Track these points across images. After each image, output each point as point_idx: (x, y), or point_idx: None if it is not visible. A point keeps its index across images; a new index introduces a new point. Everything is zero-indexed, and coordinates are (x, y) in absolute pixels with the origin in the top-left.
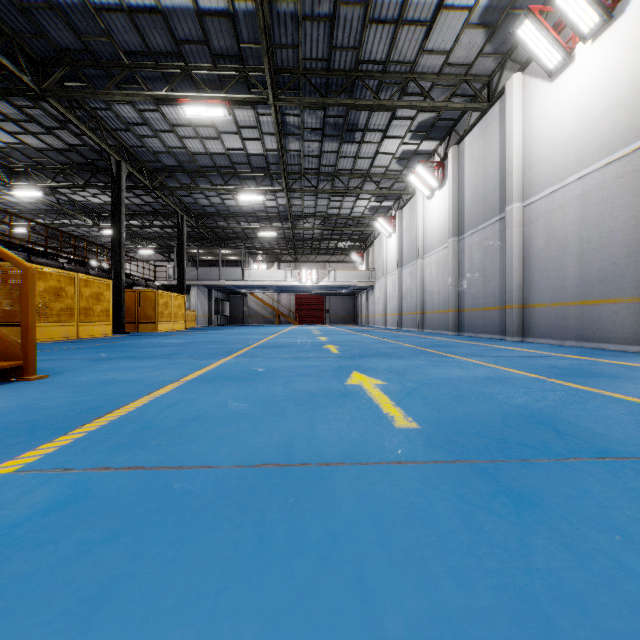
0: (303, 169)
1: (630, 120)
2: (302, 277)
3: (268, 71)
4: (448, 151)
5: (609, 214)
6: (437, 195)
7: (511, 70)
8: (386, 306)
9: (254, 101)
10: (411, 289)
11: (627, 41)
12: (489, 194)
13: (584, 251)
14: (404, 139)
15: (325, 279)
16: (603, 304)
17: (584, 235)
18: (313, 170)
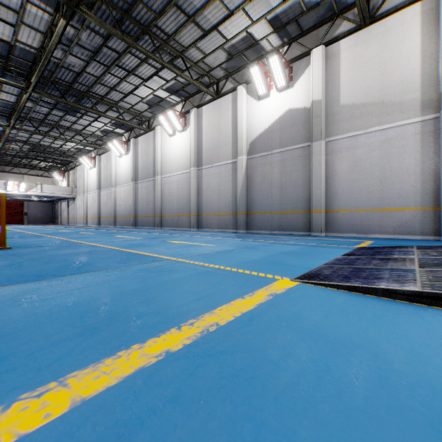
0: (29, 116)
1: (188, 163)
2: (10, 187)
3: (36, 81)
4: (130, 139)
5: (184, 188)
6: (124, 157)
7: (157, 122)
8: (87, 212)
9: (16, 86)
10: (107, 203)
11: (187, 139)
12: (149, 167)
13: (178, 198)
14: (107, 124)
15: (33, 190)
16: (183, 216)
17: (178, 193)
18: (38, 119)
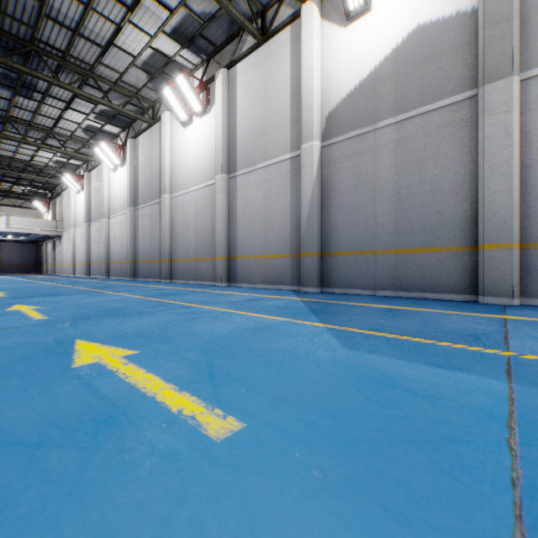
0: None
1: (212, 168)
2: None
3: None
4: (127, 140)
5: (206, 213)
6: (120, 170)
7: (166, 107)
8: (75, 256)
9: None
10: (99, 242)
11: (211, 127)
12: (154, 183)
13: (197, 231)
14: (89, 116)
15: None
16: (204, 260)
17: (197, 222)
18: None
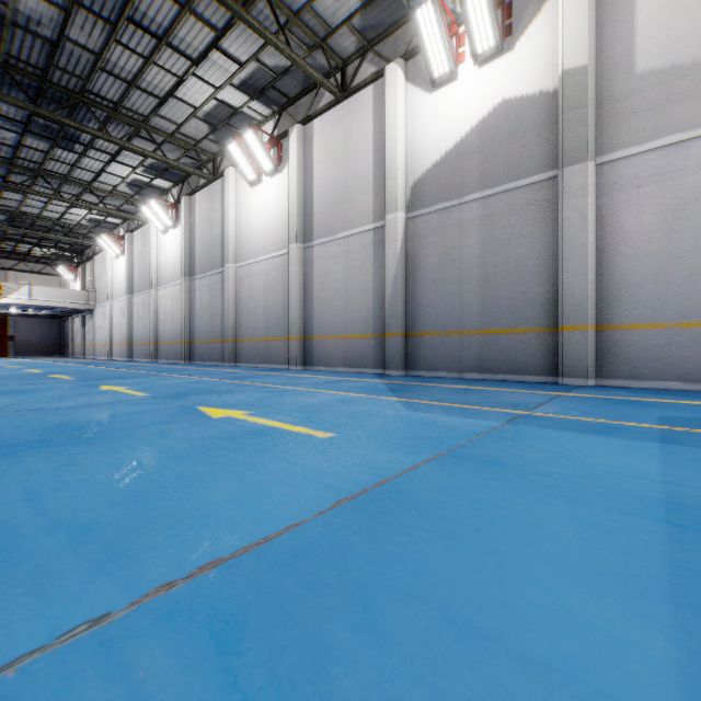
0: None
1: (285, 235)
2: None
3: None
4: (181, 198)
5: (277, 287)
6: (171, 233)
7: (229, 161)
8: (112, 335)
9: None
10: (144, 319)
11: (284, 189)
12: (214, 249)
13: (267, 307)
14: (136, 169)
15: (14, 295)
16: (275, 341)
17: (267, 297)
18: (3, 157)
